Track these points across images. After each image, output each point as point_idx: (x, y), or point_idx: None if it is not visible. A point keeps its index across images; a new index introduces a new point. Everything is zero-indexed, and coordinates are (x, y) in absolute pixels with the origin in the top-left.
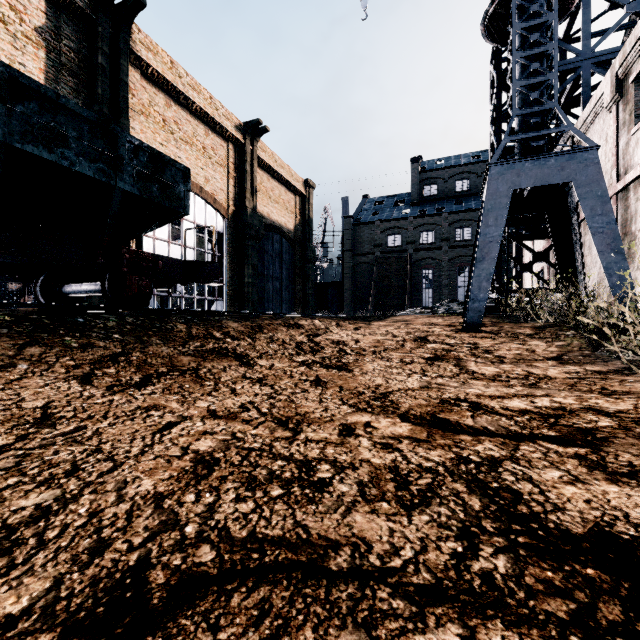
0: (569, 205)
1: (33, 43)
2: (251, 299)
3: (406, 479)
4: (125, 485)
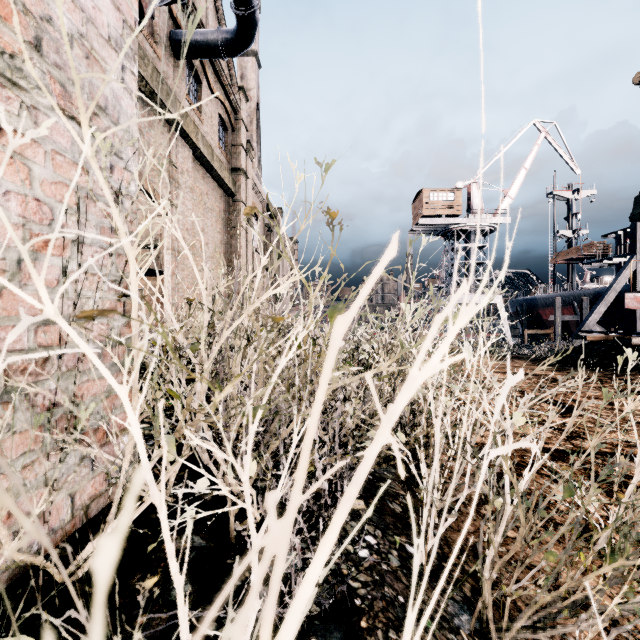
0: None
1: None
2: None
3: (582, 429)
4: (637, 417)
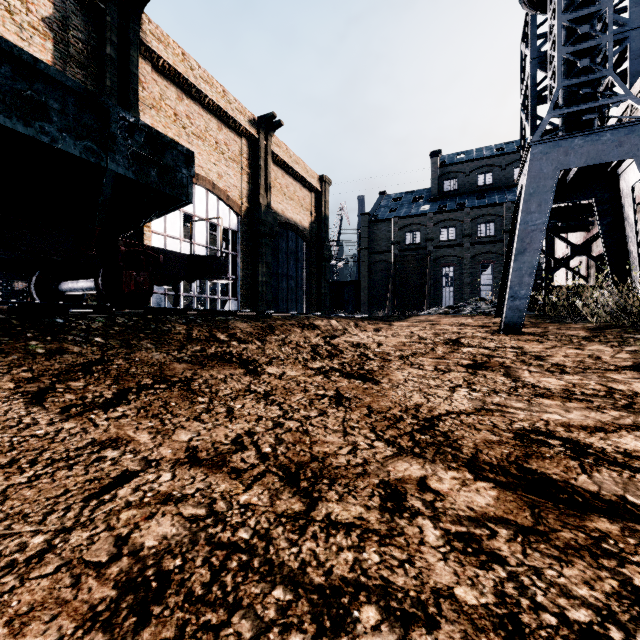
0: (622, 189)
1: (40, 34)
2: (265, 298)
3: None
4: None
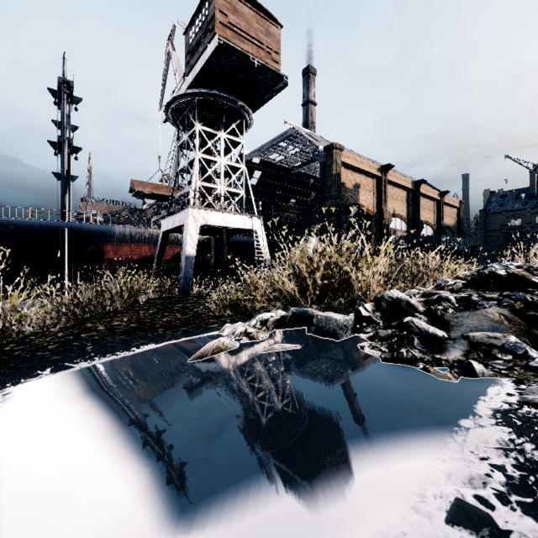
0: None
1: (405, 203)
2: None
3: None
4: None
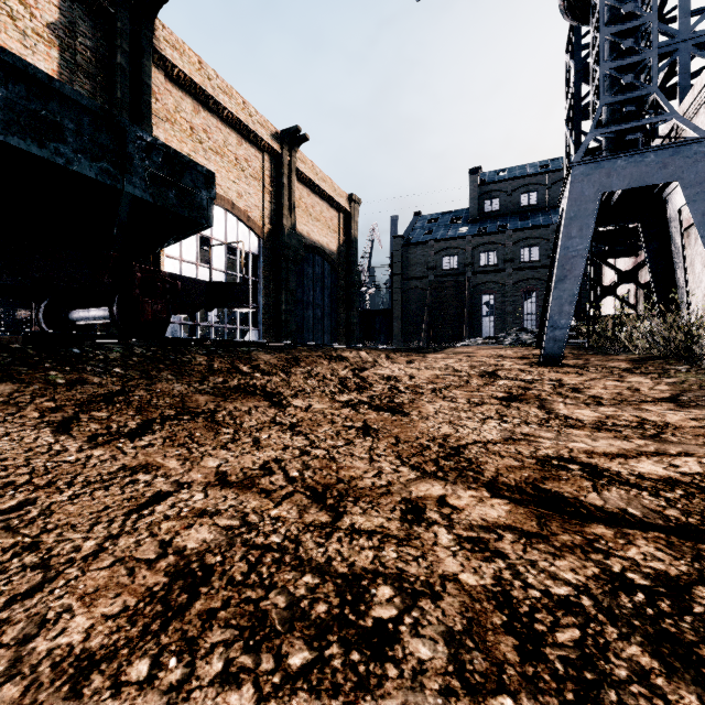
0: (668, 213)
1: (45, 41)
2: (289, 329)
3: (532, 628)
4: (38, 630)
